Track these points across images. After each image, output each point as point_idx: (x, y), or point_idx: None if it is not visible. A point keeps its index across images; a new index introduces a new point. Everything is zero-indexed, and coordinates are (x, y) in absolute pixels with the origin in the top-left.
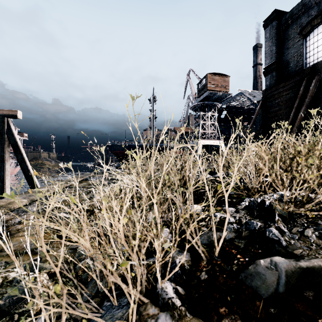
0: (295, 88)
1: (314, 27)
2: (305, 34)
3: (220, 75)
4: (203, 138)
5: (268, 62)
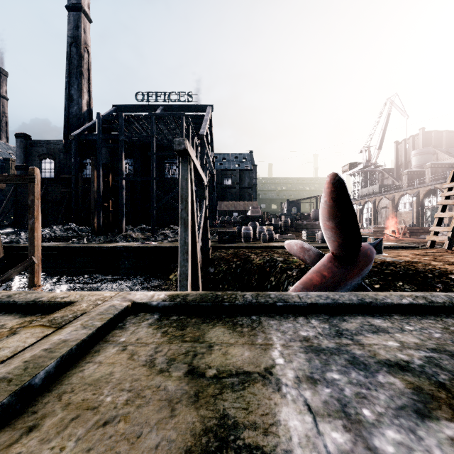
0: None
1: (45, 158)
2: (41, 159)
3: None
4: None
5: (19, 162)
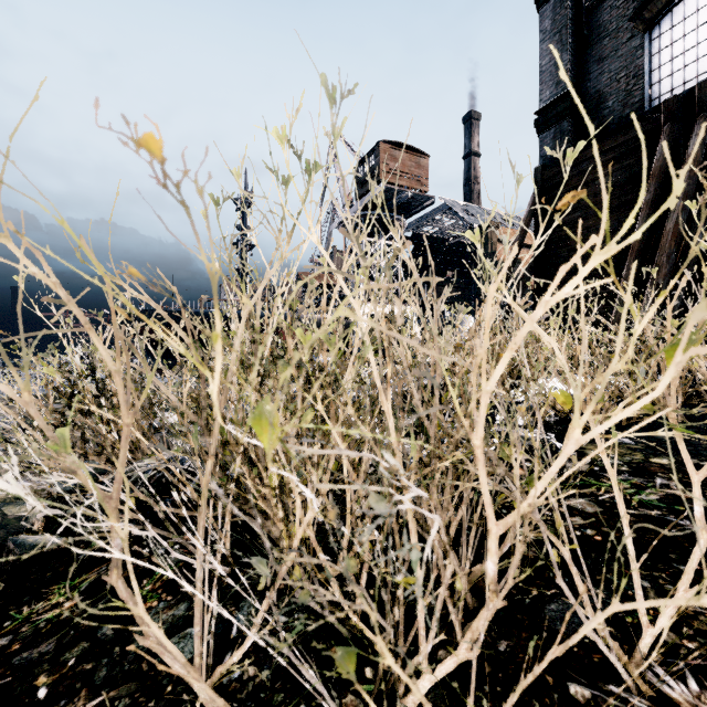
0: (629, 159)
1: (675, 1)
2: (650, 18)
3: (409, 151)
4: (368, 300)
5: (549, 94)
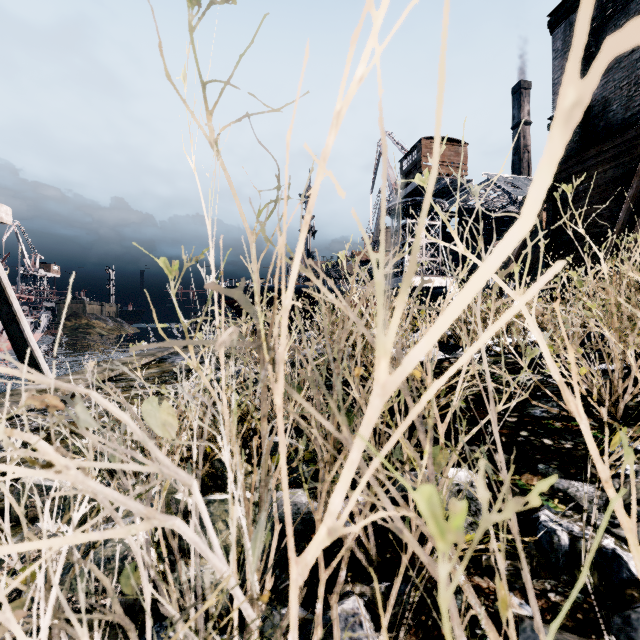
0: (625, 157)
1: None
2: None
3: (448, 142)
4: None
5: None
